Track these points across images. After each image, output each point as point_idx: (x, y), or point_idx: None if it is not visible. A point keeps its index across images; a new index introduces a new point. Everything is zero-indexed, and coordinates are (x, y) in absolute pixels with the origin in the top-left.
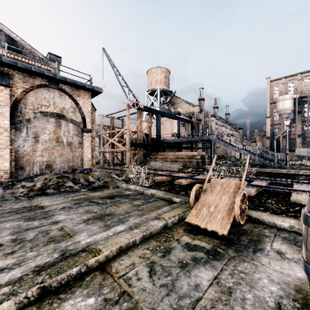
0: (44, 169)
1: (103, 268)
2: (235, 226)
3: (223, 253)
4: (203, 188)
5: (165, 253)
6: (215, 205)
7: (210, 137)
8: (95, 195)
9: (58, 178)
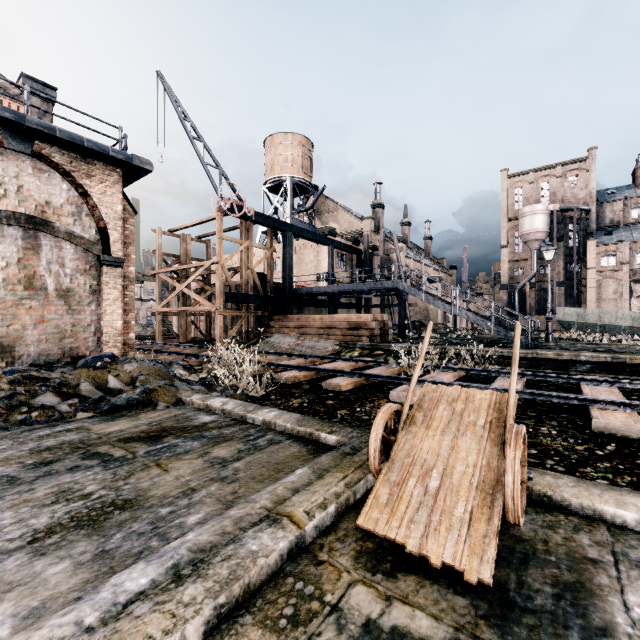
0: None
1: None
2: None
3: None
4: (403, 413)
5: None
6: (441, 469)
7: (399, 283)
8: (109, 431)
9: (16, 383)
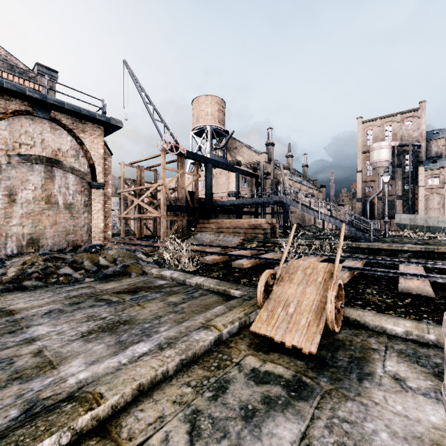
0: (25, 247)
1: (105, 430)
2: (325, 334)
3: (311, 385)
4: (277, 275)
5: (218, 391)
6: (296, 303)
7: (283, 198)
8: (106, 288)
9: (47, 261)
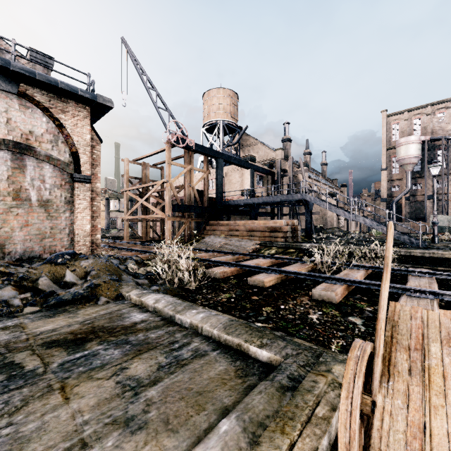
0: None
1: None
2: None
3: None
4: (378, 355)
5: None
6: None
7: (306, 196)
8: (41, 330)
9: None
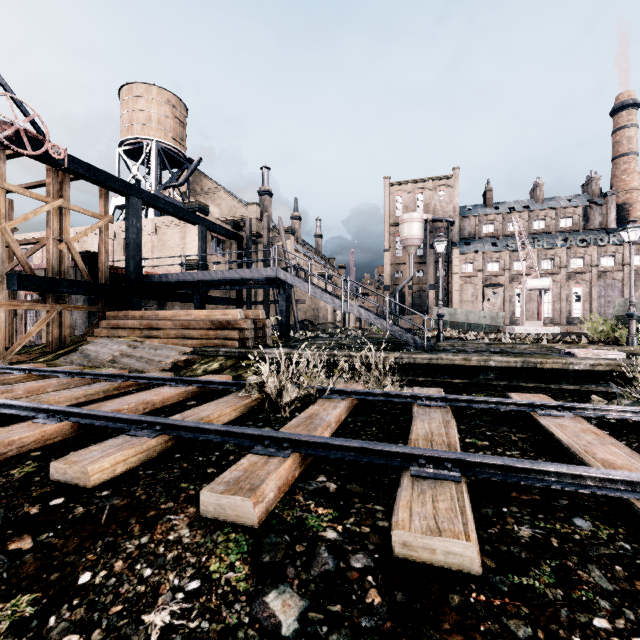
0: None
1: None
2: None
3: None
4: None
5: None
6: None
7: (280, 272)
8: None
9: None
